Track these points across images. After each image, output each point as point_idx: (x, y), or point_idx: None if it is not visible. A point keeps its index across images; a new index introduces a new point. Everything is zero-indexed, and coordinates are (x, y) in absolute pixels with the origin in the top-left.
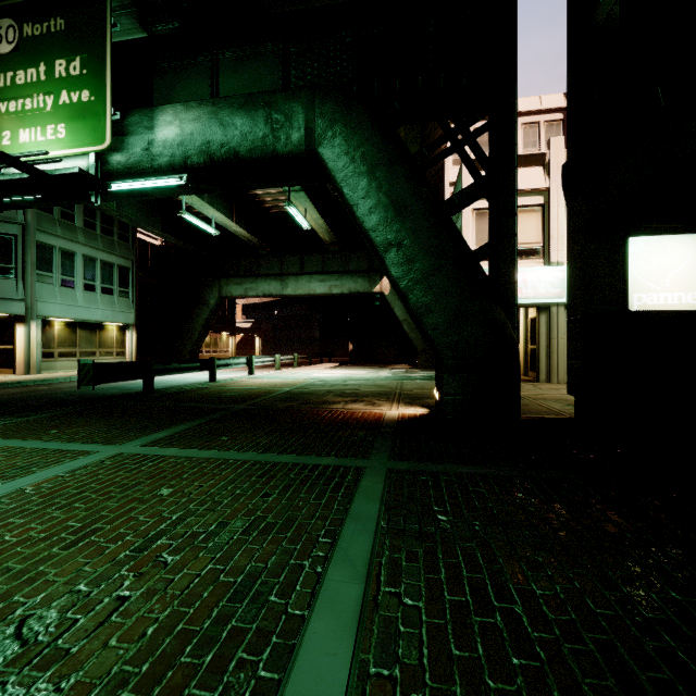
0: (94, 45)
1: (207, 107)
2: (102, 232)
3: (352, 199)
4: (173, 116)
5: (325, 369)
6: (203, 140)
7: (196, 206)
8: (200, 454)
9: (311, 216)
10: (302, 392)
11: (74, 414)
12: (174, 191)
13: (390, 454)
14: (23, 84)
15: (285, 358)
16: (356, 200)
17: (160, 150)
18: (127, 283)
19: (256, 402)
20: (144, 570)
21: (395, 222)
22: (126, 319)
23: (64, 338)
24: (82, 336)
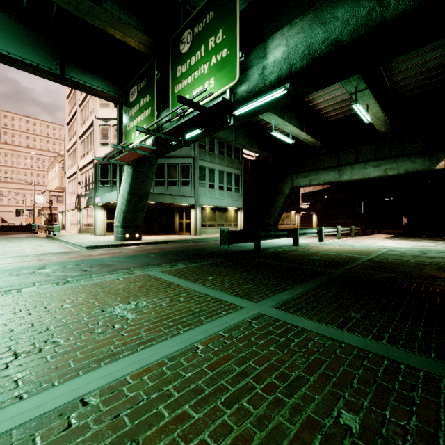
0: (229, 15)
1: (308, 16)
2: (227, 155)
3: None
4: (280, 39)
5: (383, 239)
6: (305, 46)
7: (279, 126)
8: (344, 337)
9: (371, 112)
10: (387, 261)
11: (219, 264)
12: (277, 104)
13: None
14: (194, 64)
15: (344, 229)
16: None
17: (270, 70)
18: (238, 183)
19: (349, 269)
20: None
21: None
22: (238, 205)
23: (210, 216)
24: (217, 215)
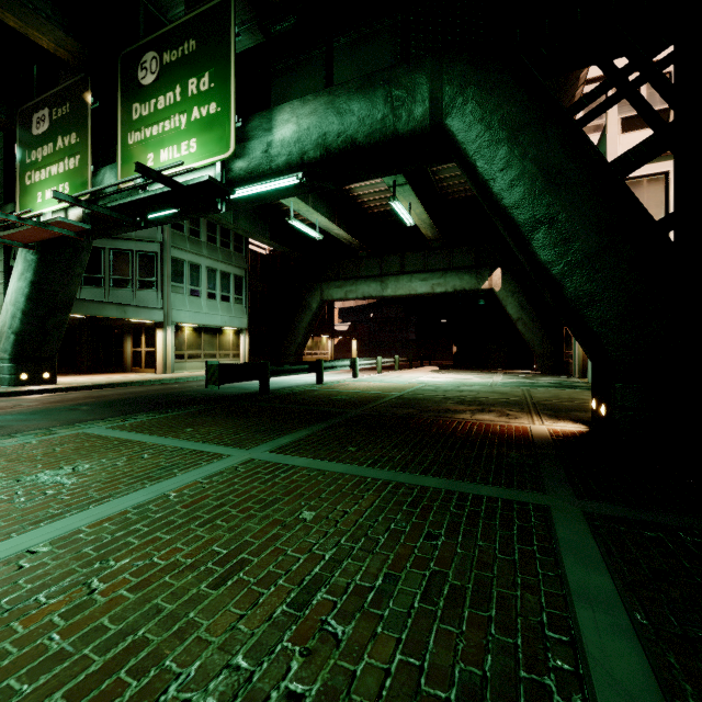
0: (220, 57)
1: (323, 97)
2: (221, 245)
3: (488, 173)
4: (290, 114)
5: (429, 372)
6: (320, 133)
7: (302, 212)
8: (332, 467)
9: (414, 212)
10: (415, 397)
11: (204, 413)
12: (289, 193)
13: (573, 487)
14: (163, 108)
15: (386, 361)
16: (492, 173)
17: (278, 150)
18: (241, 290)
19: (370, 408)
20: (310, 644)
21: (545, 194)
22: (240, 323)
23: (192, 342)
24: (205, 340)
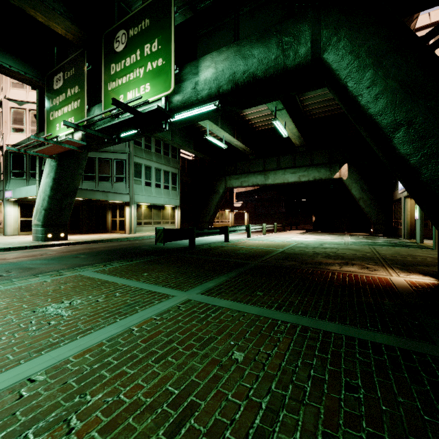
0: (164, 28)
1: (233, 48)
2: (164, 154)
3: (357, 90)
4: (210, 61)
5: (297, 234)
6: (231, 72)
7: (214, 131)
8: (248, 309)
9: (288, 128)
10: (294, 252)
11: (155, 262)
12: (208, 116)
13: None
14: (129, 65)
15: (268, 226)
16: (360, 90)
17: (202, 87)
18: (176, 182)
19: (264, 260)
20: None
21: (404, 102)
22: (175, 203)
23: (146, 214)
24: (154, 213)
